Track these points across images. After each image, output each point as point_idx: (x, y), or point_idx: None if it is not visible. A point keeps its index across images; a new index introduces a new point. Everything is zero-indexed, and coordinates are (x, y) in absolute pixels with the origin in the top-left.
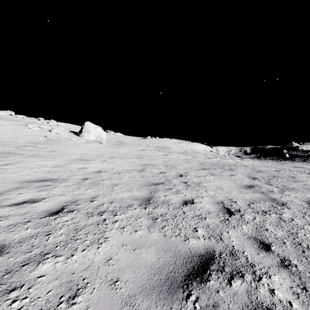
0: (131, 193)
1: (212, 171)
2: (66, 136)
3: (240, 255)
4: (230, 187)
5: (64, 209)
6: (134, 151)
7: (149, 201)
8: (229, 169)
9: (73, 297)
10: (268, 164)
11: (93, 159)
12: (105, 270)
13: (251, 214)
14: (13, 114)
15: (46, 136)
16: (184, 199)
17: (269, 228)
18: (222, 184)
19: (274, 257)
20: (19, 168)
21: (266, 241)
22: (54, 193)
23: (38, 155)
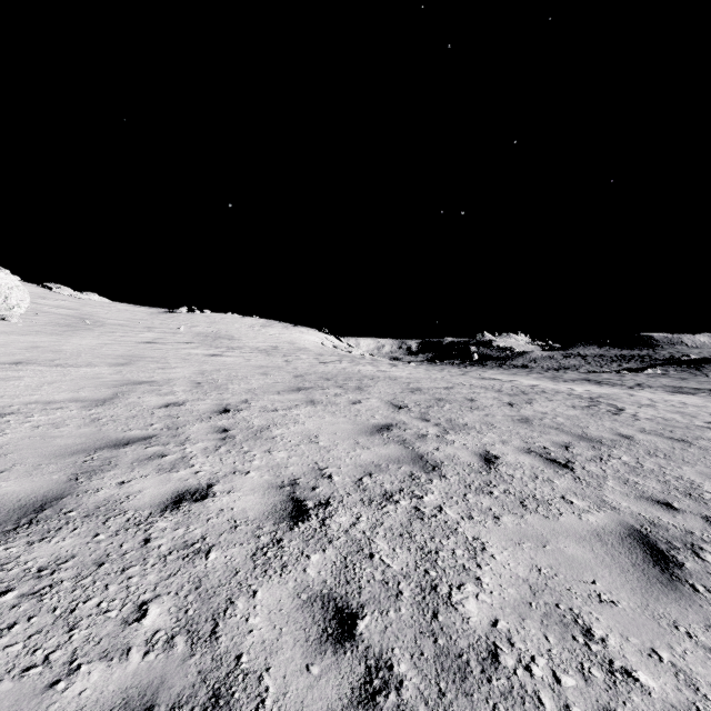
0: None
1: (315, 395)
2: None
3: (242, 699)
4: (338, 434)
5: None
6: (121, 344)
7: (40, 512)
8: (358, 387)
9: None
10: (438, 374)
11: None
12: None
13: (352, 509)
14: None
15: None
16: (183, 488)
17: (379, 550)
18: (321, 427)
19: (352, 668)
20: None
21: (353, 602)
22: None
23: None
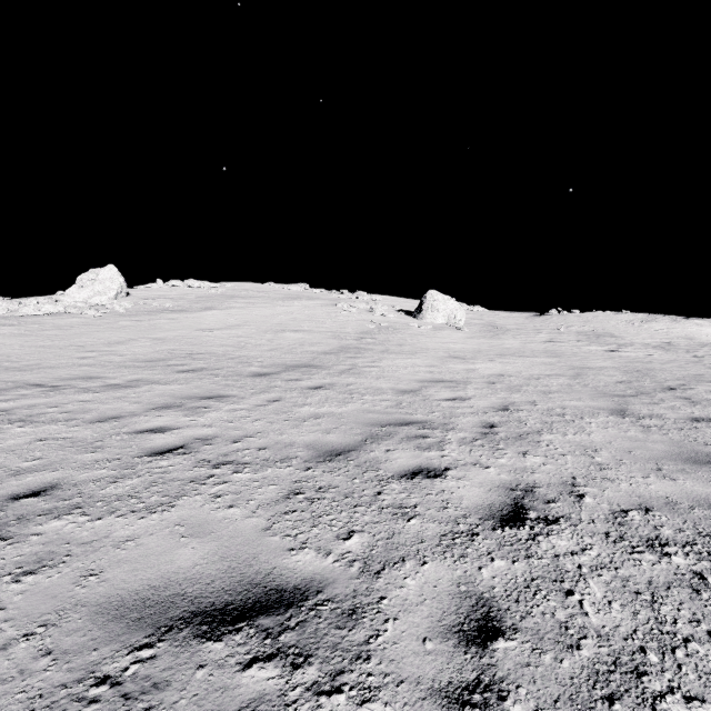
0: (586, 403)
1: None
2: (397, 320)
3: None
4: None
5: (508, 408)
6: (534, 343)
7: (624, 412)
8: None
9: (595, 451)
10: None
11: (471, 357)
12: (612, 446)
13: None
14: (308, 287)
15: (373, 321)
16: (692, 417)
17: None
18: None
19: None
20: (392, 366)
21: None
22: (475, 395)
23: (391, 351)
